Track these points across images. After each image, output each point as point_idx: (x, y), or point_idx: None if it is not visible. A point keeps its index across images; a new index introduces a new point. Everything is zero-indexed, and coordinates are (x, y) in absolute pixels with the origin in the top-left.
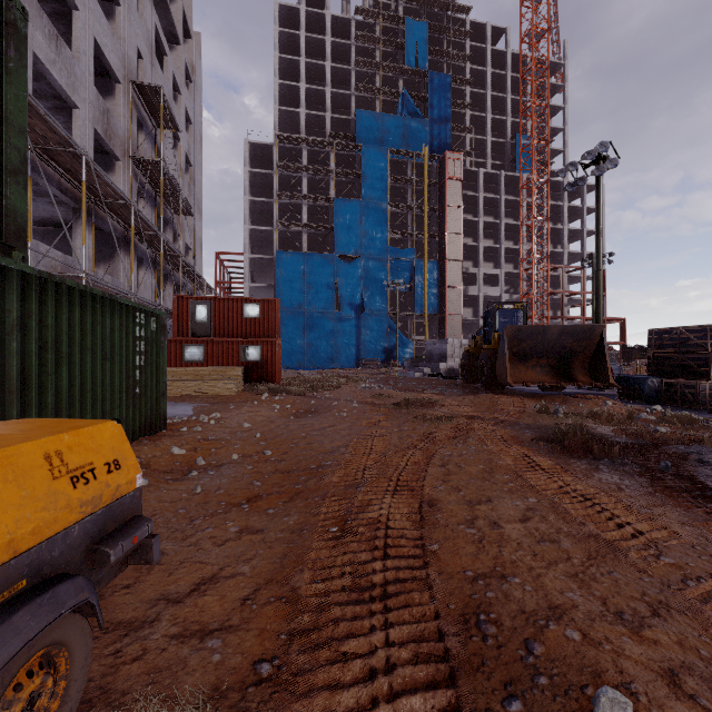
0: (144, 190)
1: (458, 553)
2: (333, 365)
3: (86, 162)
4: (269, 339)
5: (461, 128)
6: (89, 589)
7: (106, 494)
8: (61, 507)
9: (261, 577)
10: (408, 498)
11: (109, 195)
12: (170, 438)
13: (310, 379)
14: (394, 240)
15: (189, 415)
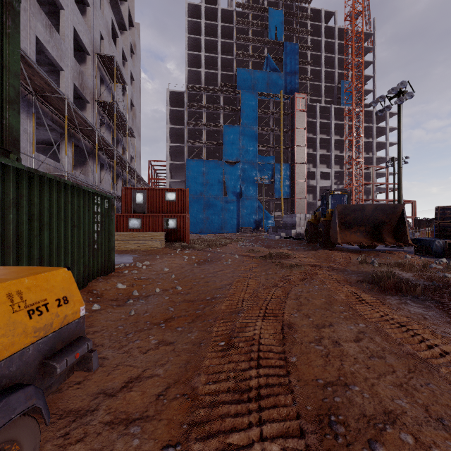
0: (104, 122)
1: (311, 365)
2: (222, 231)
3: (67, 104)
4: (182, 214)
5: (305, 78)
6: (37, 396)
7: (55, 322)
8: (18, 334)
9: (171, 378)
10: (274, 322)
11: (82, 124)
12: (117, 278)
13: (208, 240)
14: (261, 151)
15: (130, 262)
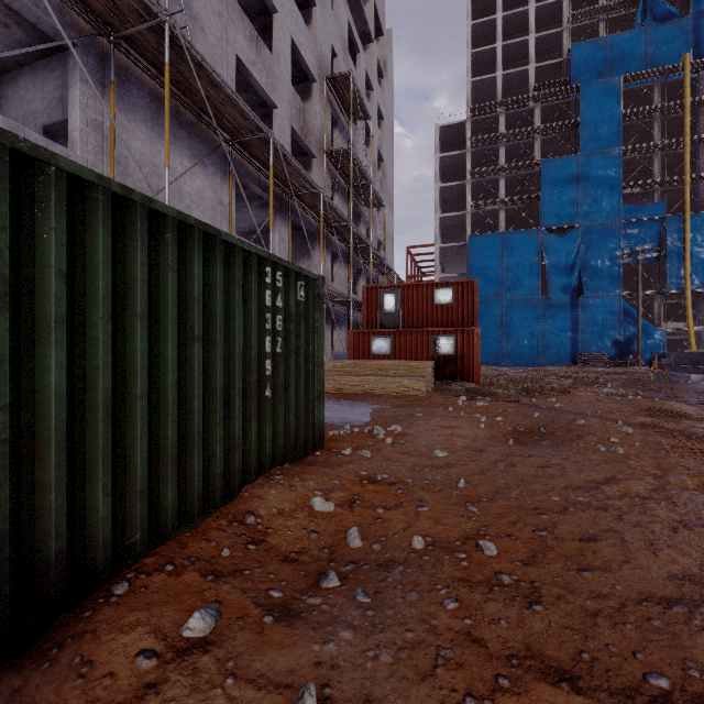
0: (337, 186)
1: None
2: (538, 361)
3: (276, 149)
4: (465, 328)
5: None
6: None
7: None
8: None
9: None
10: None
11: (301, 185)
12: (319, 472)
13: (517, 379)
14: (629, 197)
15: (364, 422)
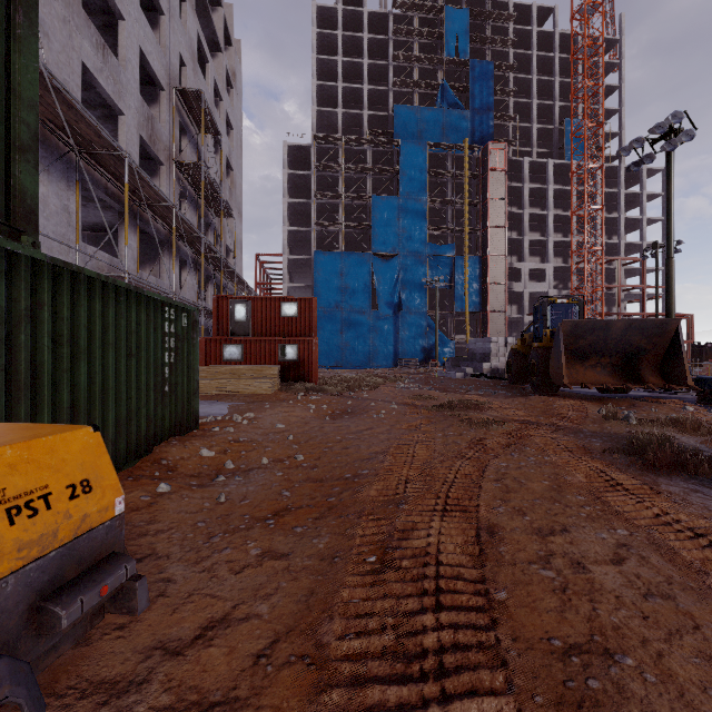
0: (186, 194)
1: (536, 607)
2: (370, 365)
3: (129, 165)
4: (306, 338)
5: (504, 116)
6: (15, 678)
7: (64, 528)
8: None
9: (282, 623)
10: (462, 523)
11: (152, 197)
12: (200, 439)
13: (347, 379)
14: (433, 237)
15: (224, 414)
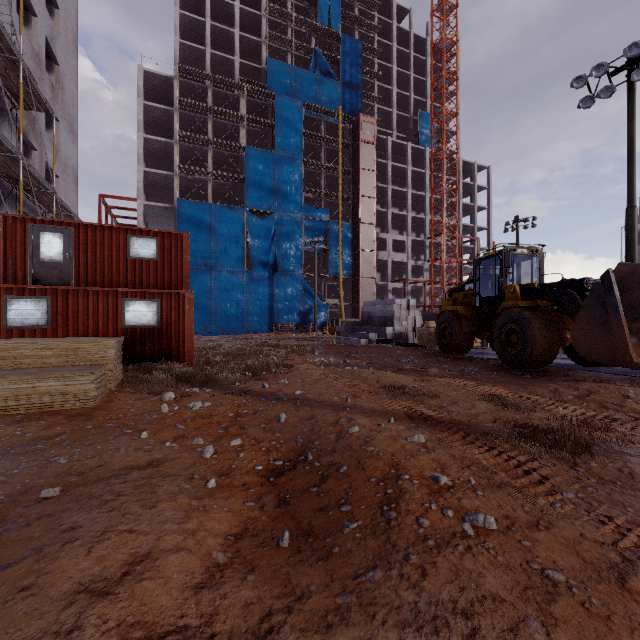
0: None
1: None
2: (244, 329)
3: None
4: (173, 291)
5: (370, 96)
6: None
7: None
8: None
9: None
10: None
11: None
12: None
13: (233, 351)
14: (307, 200)
15: None
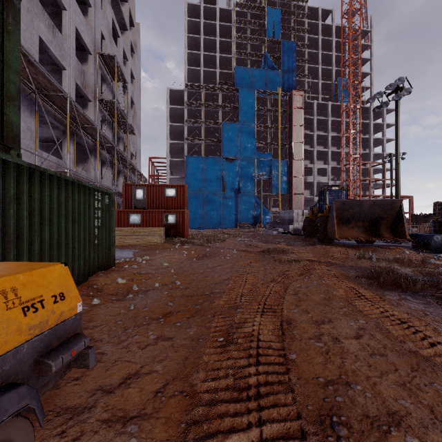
0: (105, 119)
1: (311, 362)
2: (220, 226)
3: (69, 102)
4: (181, 210)
5: (302, 75)
6: (31, 395)
7: (51, 319)
8: (12, 331)
9: (169, 375)
10: (272, 318)
11: (84, 122)
12: (117, 272)
13: (206, 235)
14: (259, 148)
15: (130, 257)
